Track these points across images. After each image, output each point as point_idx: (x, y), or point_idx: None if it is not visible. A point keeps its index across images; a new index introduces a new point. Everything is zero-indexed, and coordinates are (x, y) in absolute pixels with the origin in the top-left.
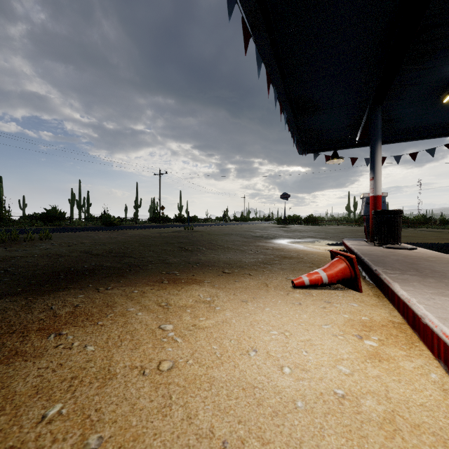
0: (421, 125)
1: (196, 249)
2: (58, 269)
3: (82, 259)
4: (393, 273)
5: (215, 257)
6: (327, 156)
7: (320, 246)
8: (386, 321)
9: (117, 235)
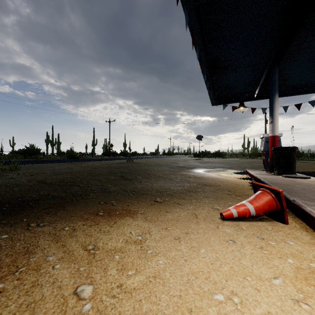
0: (305, 83)
1: (133, 178)
2: (6, 199)
3: (35, 188)
4: (314, 205)
5: (148, 185)
6: (233, 107)
7: (230, 174)
8: None
9: (74, 166)
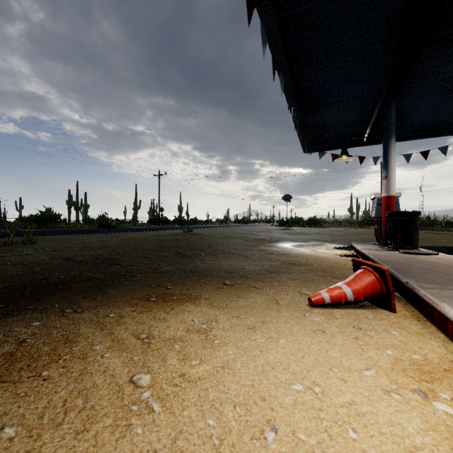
0: (435, 122)
1: (194, 254)
2: (27, 282)
3: (61, 267)
4: (431, 288)
5: (214, 264)
6: (333, 155)
7: (328, 250)
8: (447, 362)
9: (110, 238)
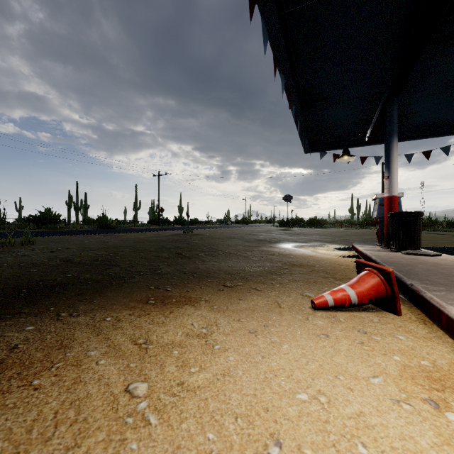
0: (437, 121)
1: (194, 255)
2: (23, 283)
3: (59, 269)
4: (437, 291)
5: (215, 265)
6: (334, 155)
7: (330, 251)
8: None
9: (110, 239)
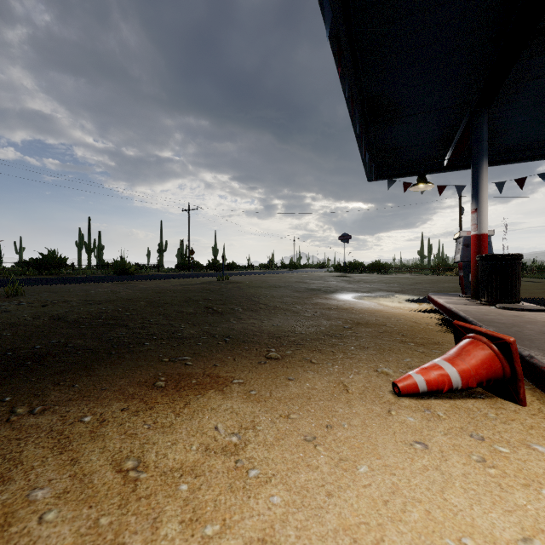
0: (534, 141)
1: (228, 310)
2: None
3: (43, 331)
4: None
5: (255, 324)
6: (405, 184)
7: (400, 304)
8: None
9: (123, 288)
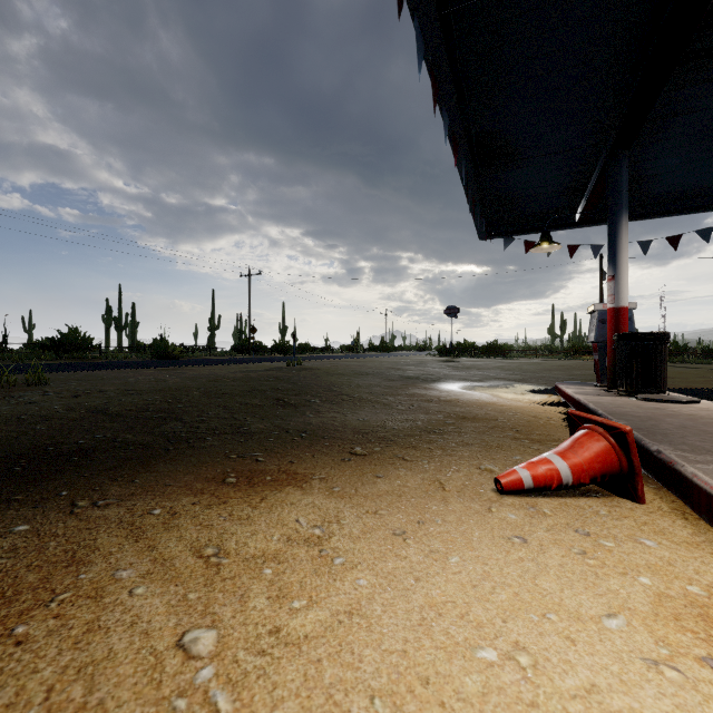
0: (690, 189)
1: (303, 402)
2: (21, 450)
3: (83, 424)
4: (704, 462)
5: (336, 418)
6: (527, 243)
7: (520, 395)
8: None
9: (169, 376)
